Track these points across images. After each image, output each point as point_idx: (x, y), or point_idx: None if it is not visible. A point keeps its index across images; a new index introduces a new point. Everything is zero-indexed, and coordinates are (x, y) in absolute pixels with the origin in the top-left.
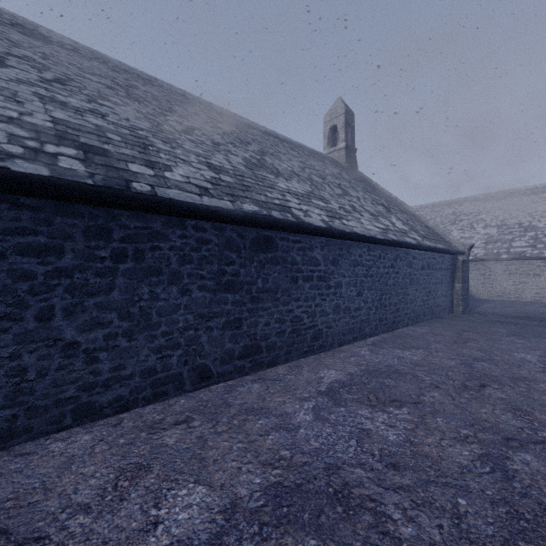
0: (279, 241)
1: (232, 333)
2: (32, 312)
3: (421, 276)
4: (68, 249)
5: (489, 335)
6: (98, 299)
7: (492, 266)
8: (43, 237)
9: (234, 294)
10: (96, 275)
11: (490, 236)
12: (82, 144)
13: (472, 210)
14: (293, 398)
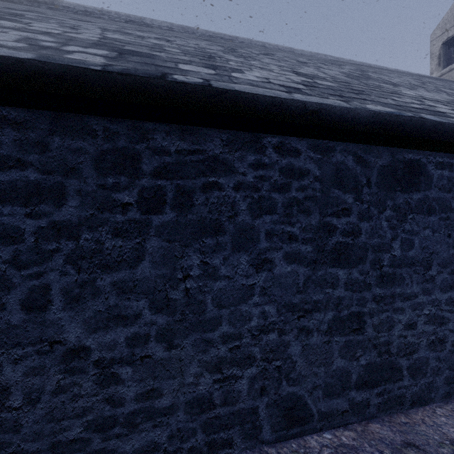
0: (433, 170)
1: (345, 339)
2: (18, 296)
3: None
4: (71, 191)
5: None
6: (118, 274)
7: None
8: (34, 172)
9: (348, 269)
10: (115, 235)
11: None
12: (123, 50)
13: None
14: None
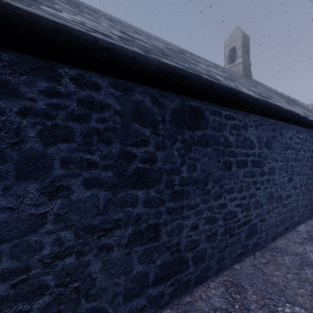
0: (209, 115)
1: (144, 248)
2: None
3: None
4: None
5: None
6: None
7: None
8: None
9: (146, 189)
10: None
11: None
12: None
13: None
14: None
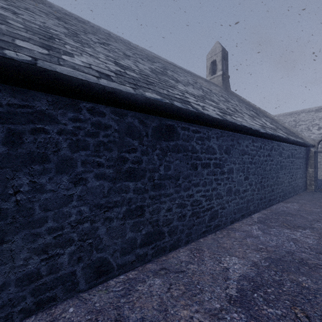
0: (180, 130)
1: (133, 221)
2: None
3: (287, 163)
4: None
5: None
6: None
7: None
8: None
9: (135, 182)
10: None
11: None
12: None
13: (307, 118)
14: (202, 312)
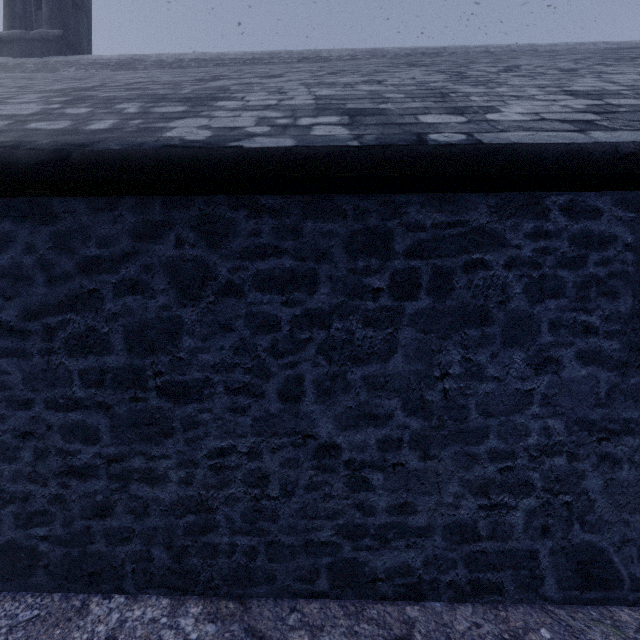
0: None
1: None
2: (275, 385)
3: None
4: (323, 277)
5: None
6: (368, 368)
7: None
8: (289, 259)
9: None
10: (365, 324)
11: None
12: (348, 110)
13: None
14: None
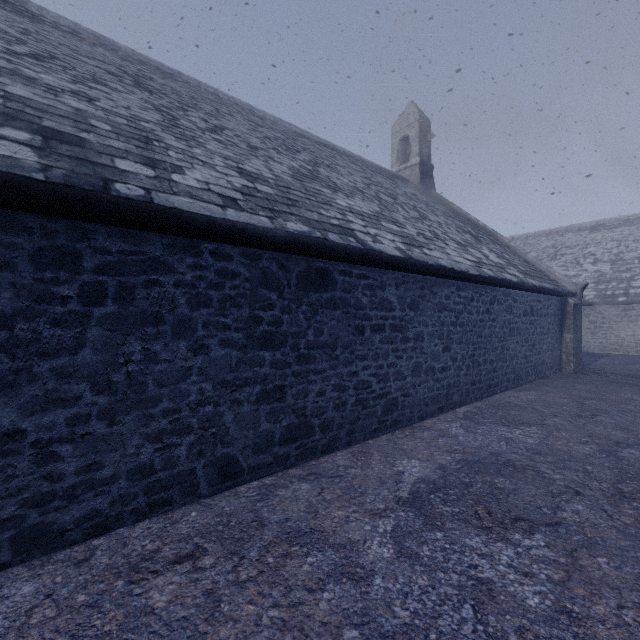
0: (338, 276)
1: (270, 407)
2: None
3: (524, 325)
4: (5, 283)
5: (622, 405)
6: (57, 361)
7: (605, 312)
8: None
9: (273, 352)
10: (54, 325)
11: (602, 274)
12: (44, 128)
13: (577, 242)
14: (361, 512)
